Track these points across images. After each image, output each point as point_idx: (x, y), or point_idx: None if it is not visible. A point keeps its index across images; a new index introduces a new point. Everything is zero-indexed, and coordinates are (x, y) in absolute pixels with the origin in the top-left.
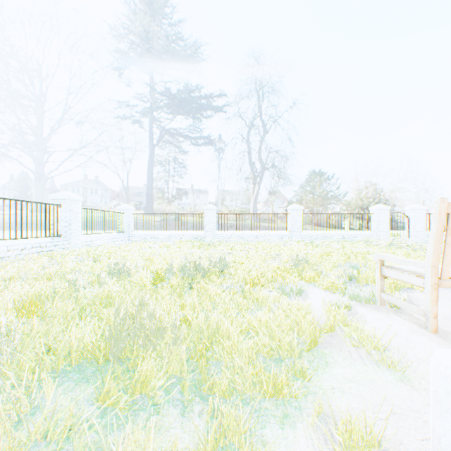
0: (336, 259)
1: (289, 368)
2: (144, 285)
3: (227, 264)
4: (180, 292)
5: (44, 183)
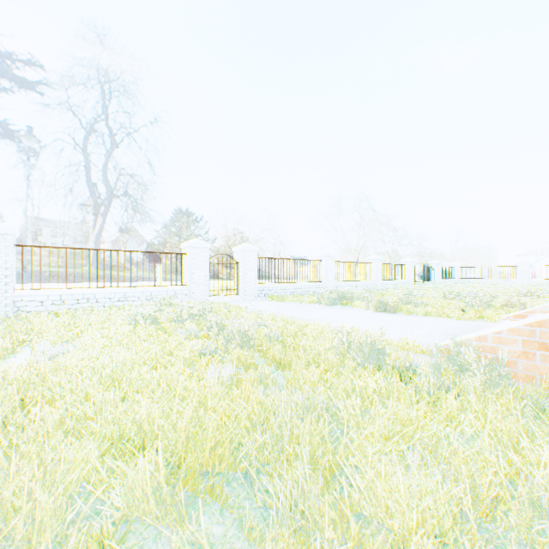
0: None
1: None
2: None
3: None
4: None
5: None
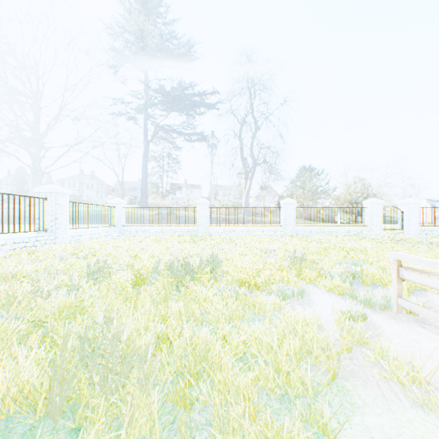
0: (335, 255)
1: (305, 419)
2: (122, 288)
3: (220, 262)
4: (165, 297)
5: (38, 178)
